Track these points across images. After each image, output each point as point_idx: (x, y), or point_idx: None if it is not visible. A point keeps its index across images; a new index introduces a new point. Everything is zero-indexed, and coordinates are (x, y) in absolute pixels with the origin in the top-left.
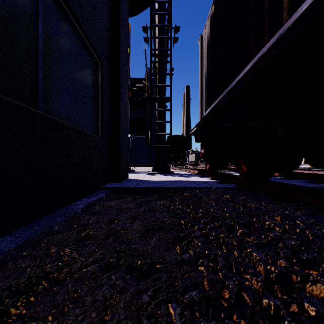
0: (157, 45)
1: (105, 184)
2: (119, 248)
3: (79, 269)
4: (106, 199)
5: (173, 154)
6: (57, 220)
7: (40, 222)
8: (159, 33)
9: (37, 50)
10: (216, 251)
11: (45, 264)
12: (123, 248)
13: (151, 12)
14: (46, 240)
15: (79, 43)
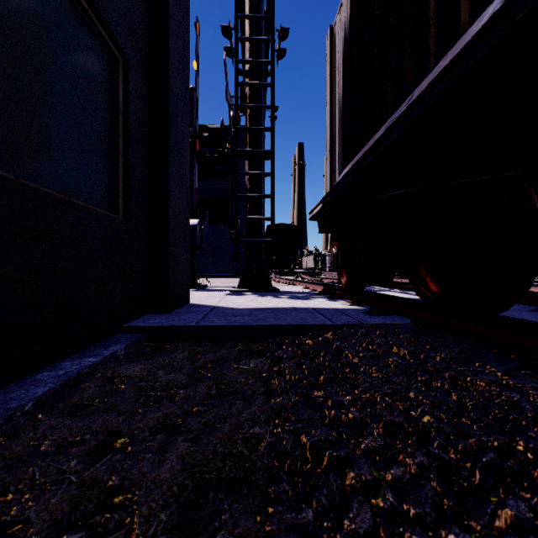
0: (247, 55)
1: (133, 318)
2: None
3: None
4: (126, 357)
5: (277, 256)
6: None
7: None
8: (251, 32)
9: None
10: None
11: None
12: None
13: None
14: None
15: None
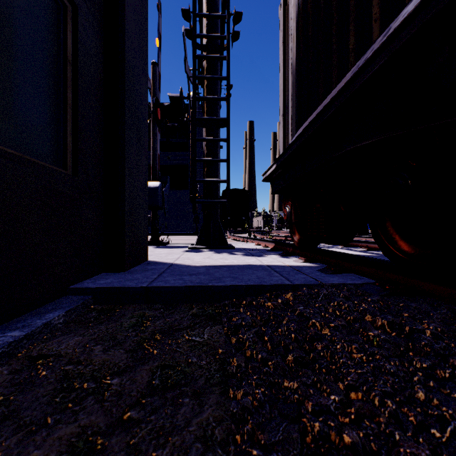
0: (204, 31)
1: (84, 278)
2: None
3: None
4: (65, 326)
5: (232, 217)
6: None
7: None
8: (208, 10)
9: None
10: None
11: None
12: None
13: None
14: None
15: None
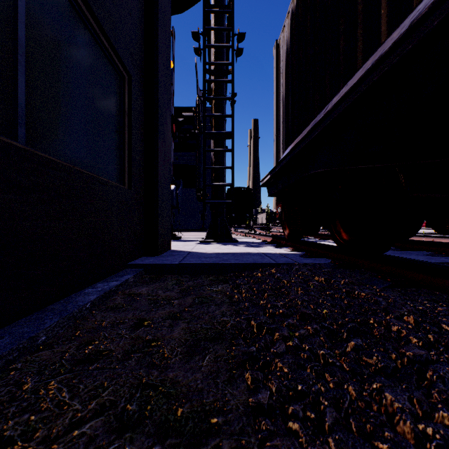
0: (213, 58)
1: (134, 258)
2: (145, 380)
3: (66, 430)
4: (134, 283)
5: (236, 214)
6: (46, 325)
7: (16, 329)
8: (215, 40)
9: (15, 44)
10: (318, 388)
11: (4, 419)
12: (153, 379)
13: (205, 9)
14: (21, 362)
15: (92, 42)
